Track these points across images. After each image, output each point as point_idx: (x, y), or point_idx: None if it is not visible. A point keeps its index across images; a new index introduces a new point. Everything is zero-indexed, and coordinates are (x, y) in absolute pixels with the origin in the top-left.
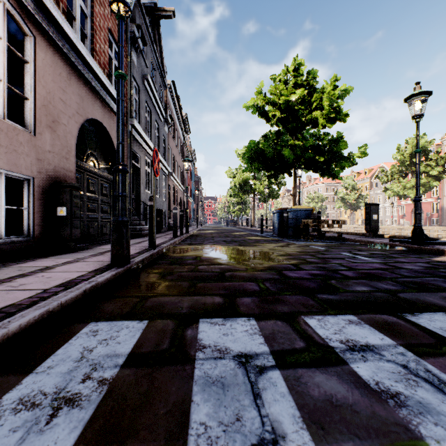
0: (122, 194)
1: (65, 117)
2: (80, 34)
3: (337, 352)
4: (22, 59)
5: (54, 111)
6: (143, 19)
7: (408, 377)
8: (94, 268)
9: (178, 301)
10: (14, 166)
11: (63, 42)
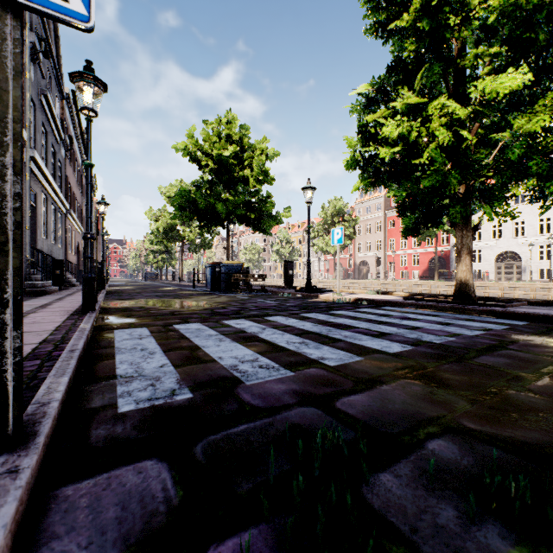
0: (92, 256)
1: None
2: None
3: (232, 325)
4: None
5: None
6: (41, 18)
7: (250, 326)
8: (68, 314)
9: (155, 322)
10: None
11: None
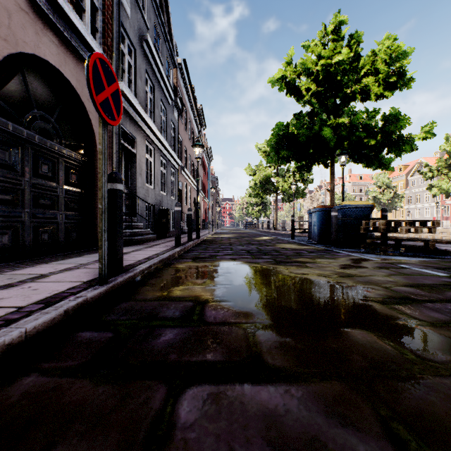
0: None
1: None
2: None
3: None
4: None
5: None
6: None
7: None
8: None
9: None
10: None
11: None
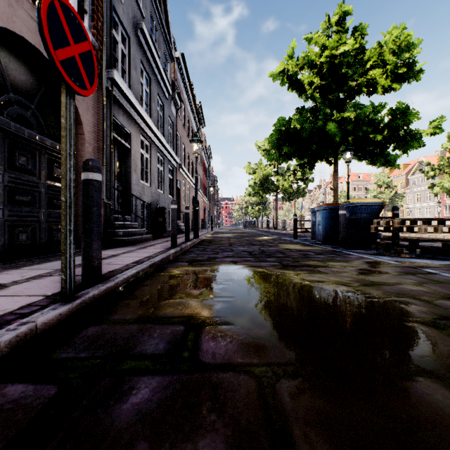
0: None
1: None
2: None
3: None
4: None
5: None
6: None
7: None
8: None
9: None
10: None
11: None
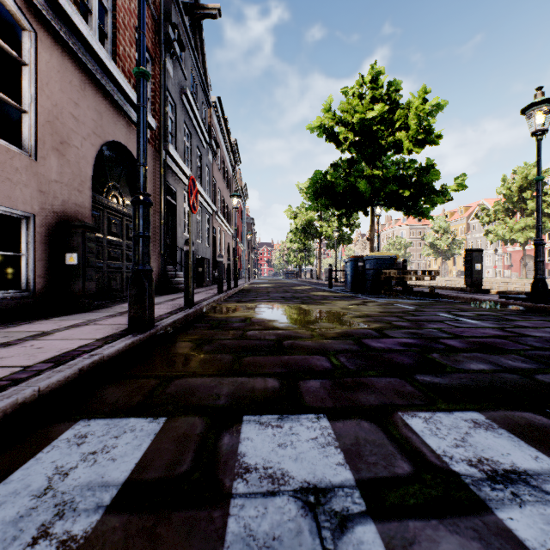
0: (143, 233)
1: (77, 138)
2: (101, 37)
3: (468, 484)
4: (19, 60)
5: (62, 130)
6: (181, 18)
7: None
8: (105, 334)
9: (215, 385)
10: (8, 199)
11: (74, 41)
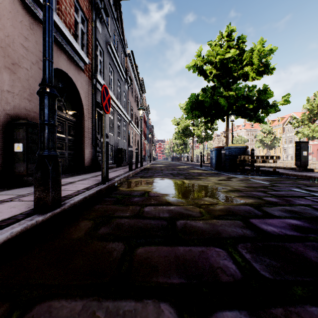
0: (47, 121)
1: (27, 62)
2: None
3: None
4: None
5: (13, 55)
6: None
7: None
8: (11, 215)
9: None
10: None
11: None
